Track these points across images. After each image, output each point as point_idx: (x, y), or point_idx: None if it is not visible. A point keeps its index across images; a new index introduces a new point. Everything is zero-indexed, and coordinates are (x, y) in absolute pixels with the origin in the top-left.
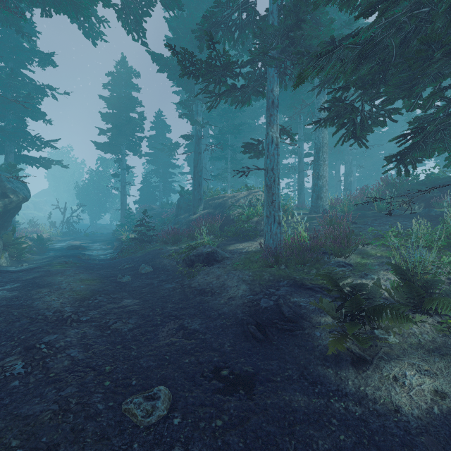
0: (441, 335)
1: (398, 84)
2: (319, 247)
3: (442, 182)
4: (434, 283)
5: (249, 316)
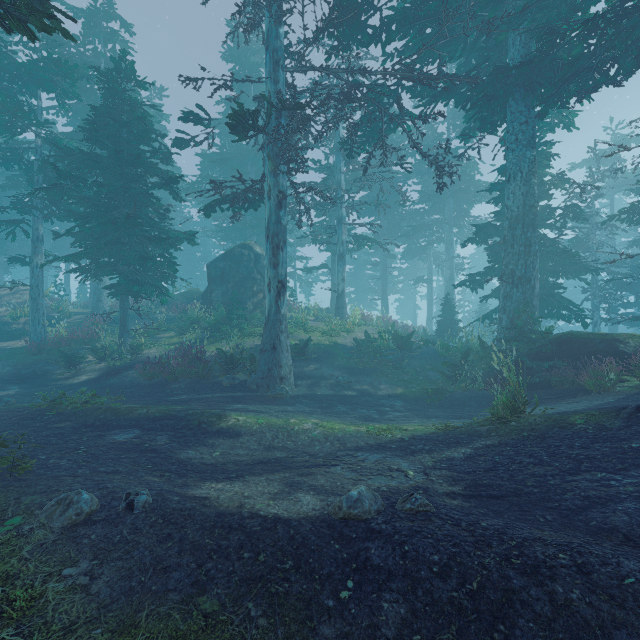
0: (105, 366)
1: (107, 262)
2: (74, 340)
3: (191, 296)
4: (106, 348)
5: (13, 377)
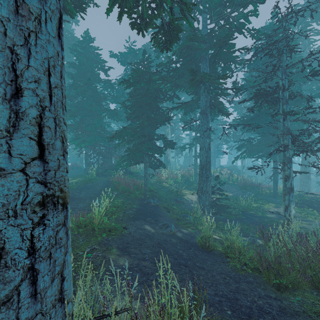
0: None
1: None
2: None
3: None
4: None
5: None
